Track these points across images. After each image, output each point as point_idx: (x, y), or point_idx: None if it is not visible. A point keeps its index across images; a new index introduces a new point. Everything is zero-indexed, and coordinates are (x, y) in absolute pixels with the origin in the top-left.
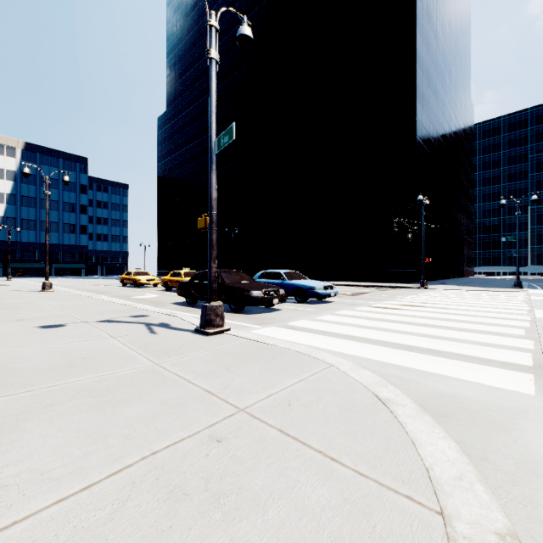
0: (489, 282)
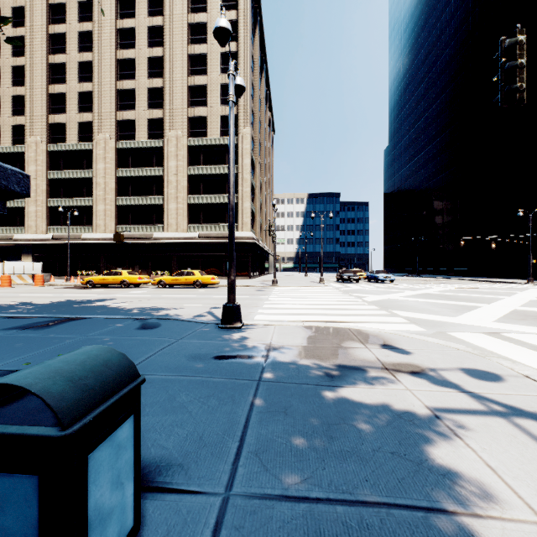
0: None
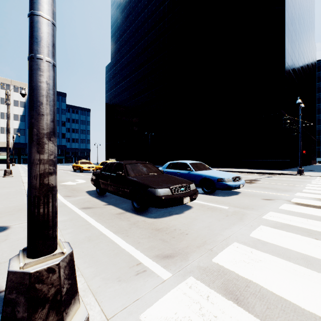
0: None
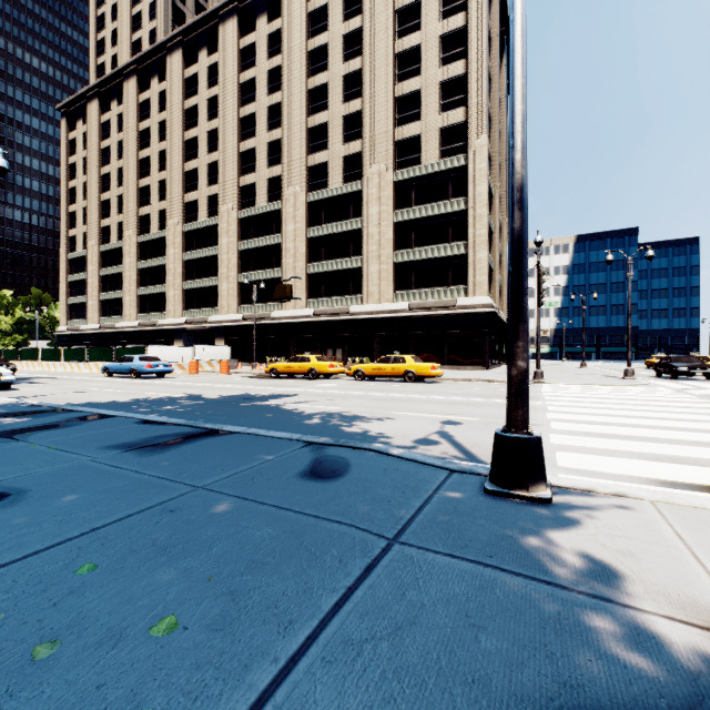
0: None
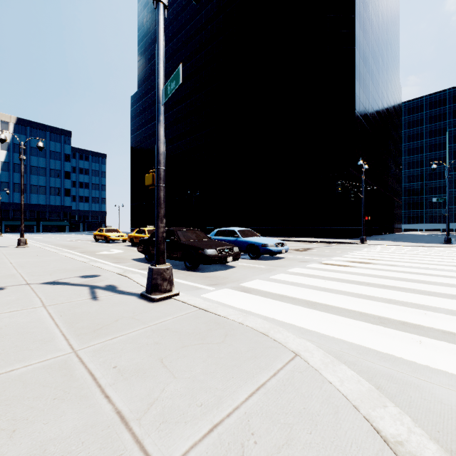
0: (418, 237)
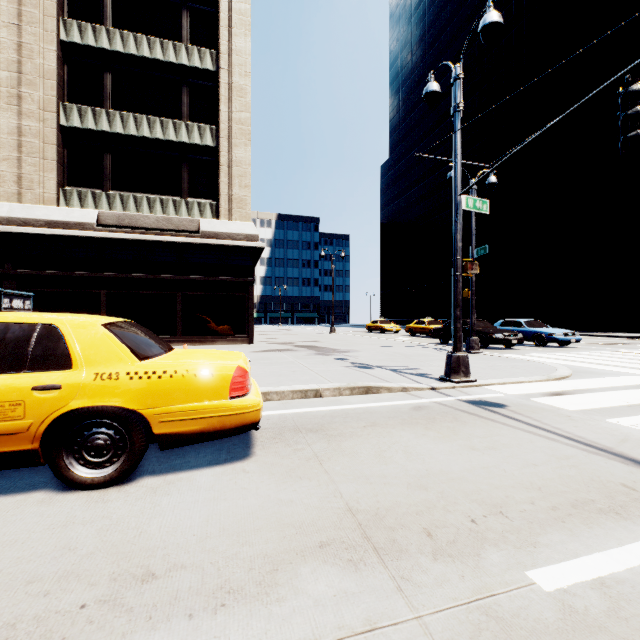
0: None
